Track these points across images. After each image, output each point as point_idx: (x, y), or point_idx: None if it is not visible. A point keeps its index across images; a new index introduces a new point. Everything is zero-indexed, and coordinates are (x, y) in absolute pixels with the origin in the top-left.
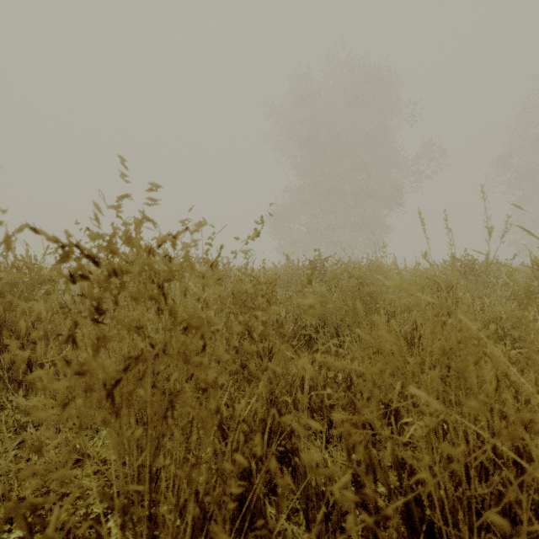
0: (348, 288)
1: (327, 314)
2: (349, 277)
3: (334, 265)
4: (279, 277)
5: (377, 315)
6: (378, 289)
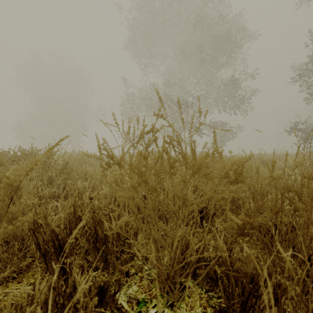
0: None
1: None
2: None
3: None
4: None
5: None
6: None
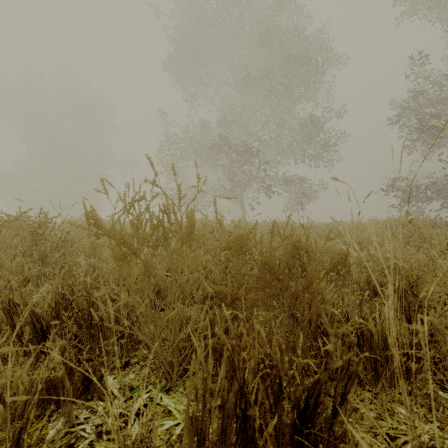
0: None
1: None
2: None
3: None
4: None
5: None
6: None
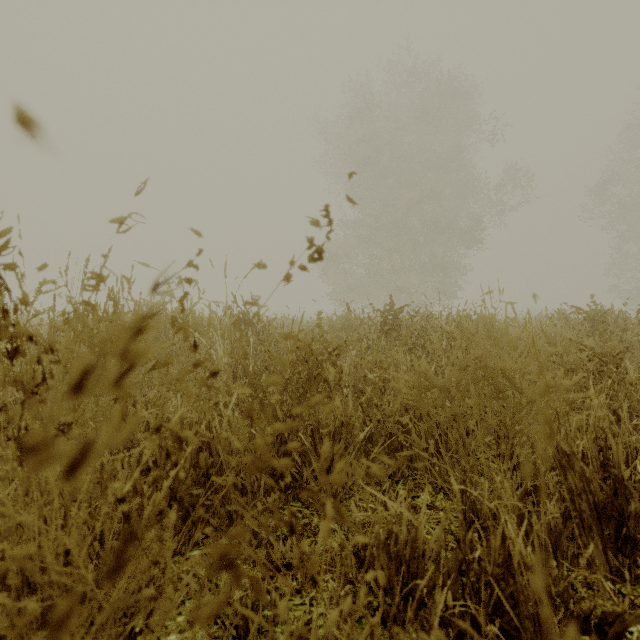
0: (466, 363)
1: (429, 407)
2: (447, 338)
3: (412, 318)
4: (345, 342)
5: (520, 411)
6: (519, 364)
